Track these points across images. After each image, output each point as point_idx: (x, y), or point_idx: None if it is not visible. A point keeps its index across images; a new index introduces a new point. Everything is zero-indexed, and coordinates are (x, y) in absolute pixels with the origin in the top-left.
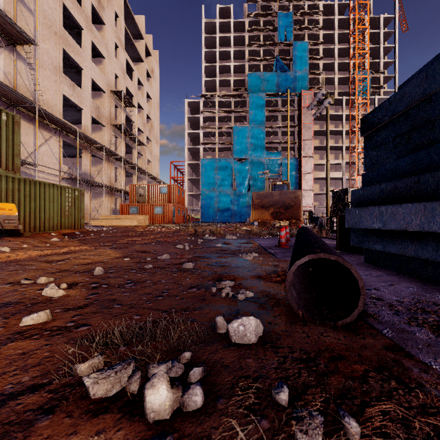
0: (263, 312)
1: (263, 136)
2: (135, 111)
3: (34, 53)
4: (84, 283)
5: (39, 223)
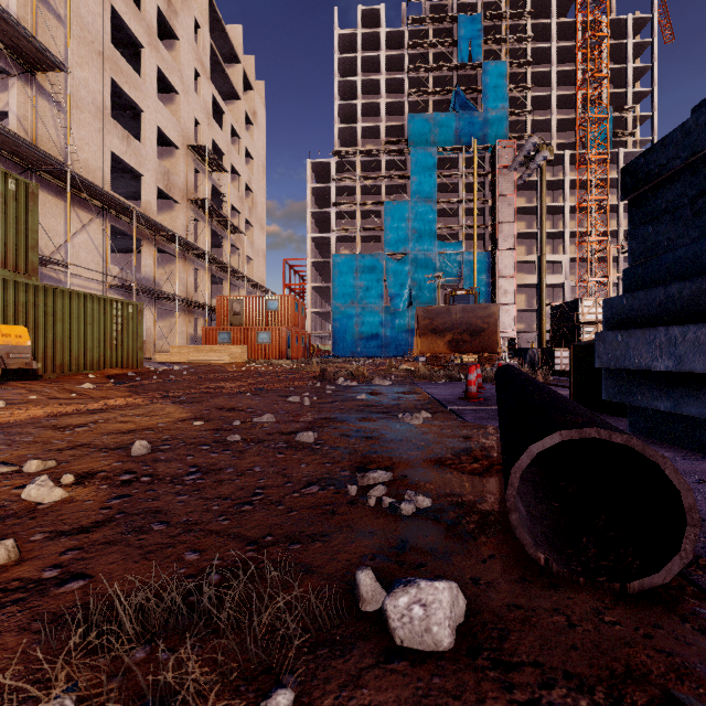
0: (457, 549)
1: (434, 217)
2: (227, 178)
3: (65, 86)
4: (109, 473)
5: (69, 359)
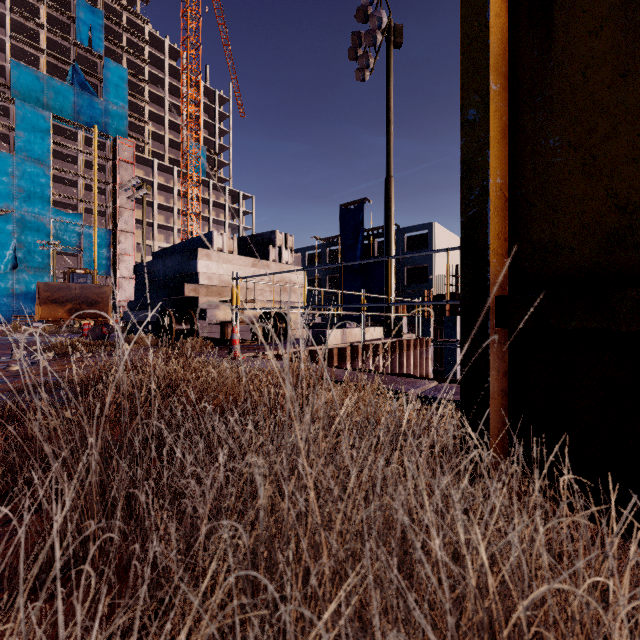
0: None
1: (48, 182)
2: None
3: None
4: None
5: None
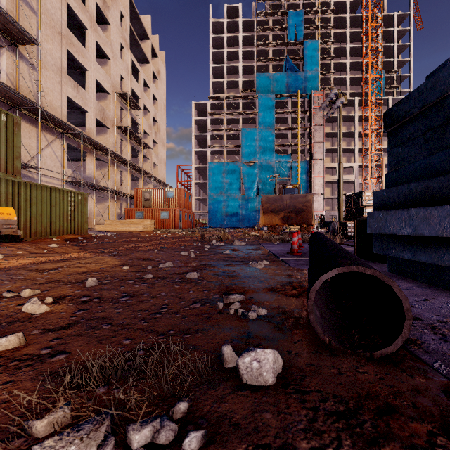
0: (280, 336)
1: (272, 138)
2: (141, 113)
3: (37, 54)
4: (73, 296)
5: (40, 228)
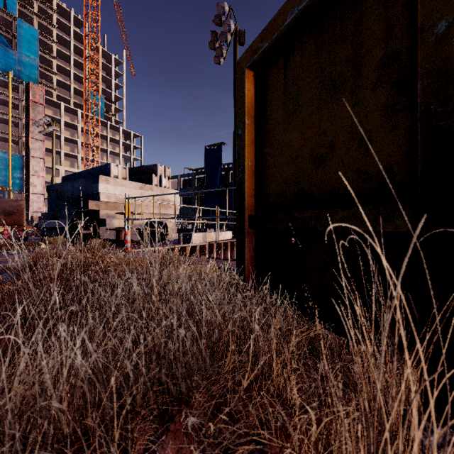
0: None
1: None
2: None
3: None
4: None
5: None
